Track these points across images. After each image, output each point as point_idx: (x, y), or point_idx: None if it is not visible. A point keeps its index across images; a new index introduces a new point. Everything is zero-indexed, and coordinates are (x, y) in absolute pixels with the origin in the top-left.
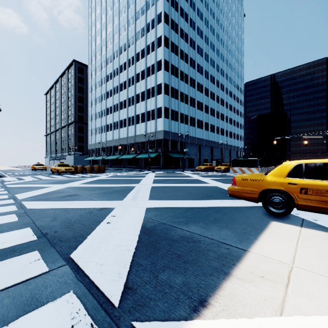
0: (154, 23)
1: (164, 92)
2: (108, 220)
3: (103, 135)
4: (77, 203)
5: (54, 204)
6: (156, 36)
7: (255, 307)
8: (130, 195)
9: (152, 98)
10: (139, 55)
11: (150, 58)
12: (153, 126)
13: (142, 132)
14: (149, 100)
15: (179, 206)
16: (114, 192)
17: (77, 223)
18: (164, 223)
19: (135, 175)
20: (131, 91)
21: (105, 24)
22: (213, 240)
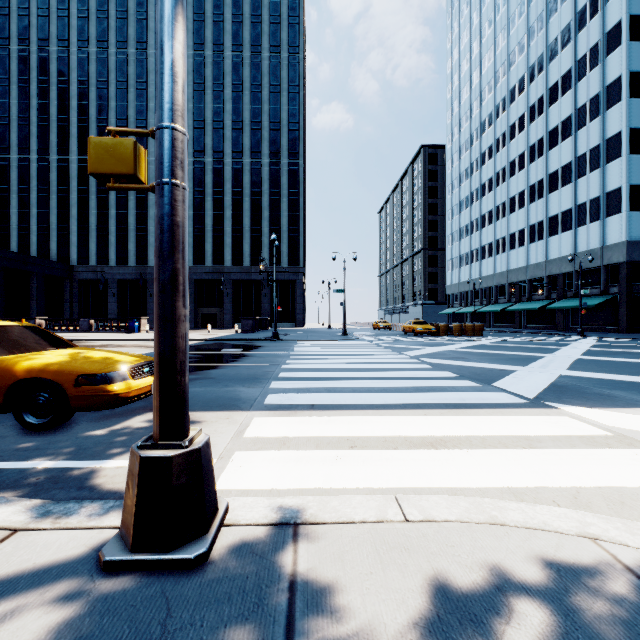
0: (597, 3)
1: (628, 151)
2: (513, 376)
3: (473, 266)
4: (471, 363)
5: (448, 362)
6: (604, 29)
7: (632, 414)
8: (537, 364)
9: (593, 173)
10: (556, 88)
11: (586, 84)
12: (594, 235)
13: (563, 252)
14: (584, 178)
15: (613, 379)
16: (511, 359)
17: (483, 374)
18: (580, 385)
19: (545, 342)
20: (537, 171)
21: (478, 58)
22: (635, 399)
